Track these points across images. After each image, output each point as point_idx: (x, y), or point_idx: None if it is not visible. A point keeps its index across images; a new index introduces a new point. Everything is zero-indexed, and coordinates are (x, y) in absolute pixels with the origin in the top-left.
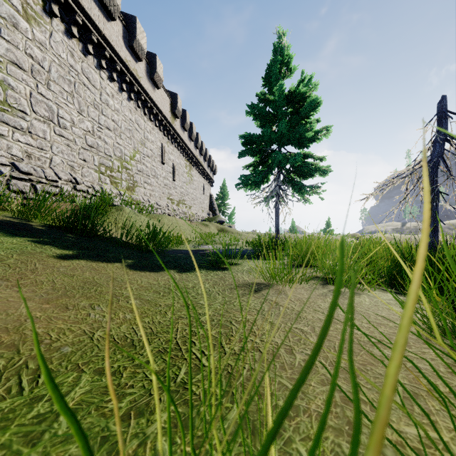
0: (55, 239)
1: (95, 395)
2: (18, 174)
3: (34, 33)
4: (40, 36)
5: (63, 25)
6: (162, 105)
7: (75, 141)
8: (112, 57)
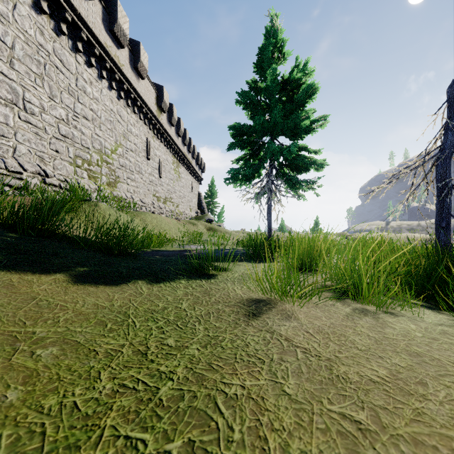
0: None
1: None
2: None
3: None
4: (1, 7)
5: None
6: (147, 97)
7: (45, 129)
8: (89, 40)
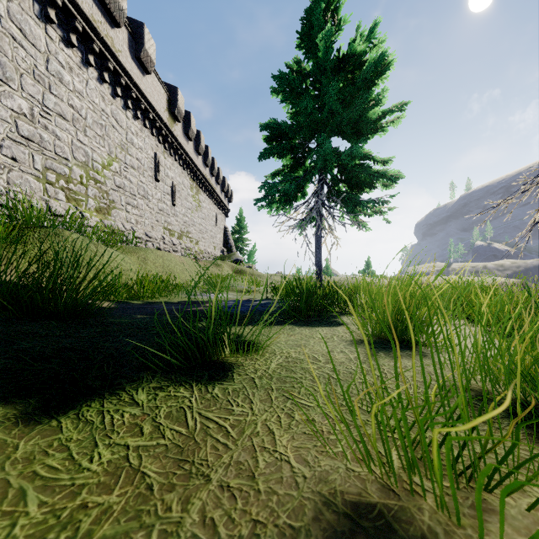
0: None
1: None
2: None
3: None
4: None
5: None
6: (155, 99)
7: None
8: (67, 7)
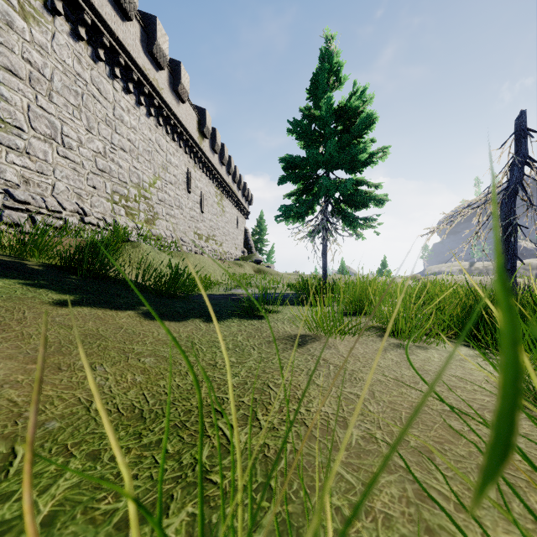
0: (53, 281)
1: (85, 491)
2: (12, 204)
3: (33, 33)
4: (41, 38)
5: (68, 25)
6: (188, 123)
7: (82, 164)
8: (127, 64)
